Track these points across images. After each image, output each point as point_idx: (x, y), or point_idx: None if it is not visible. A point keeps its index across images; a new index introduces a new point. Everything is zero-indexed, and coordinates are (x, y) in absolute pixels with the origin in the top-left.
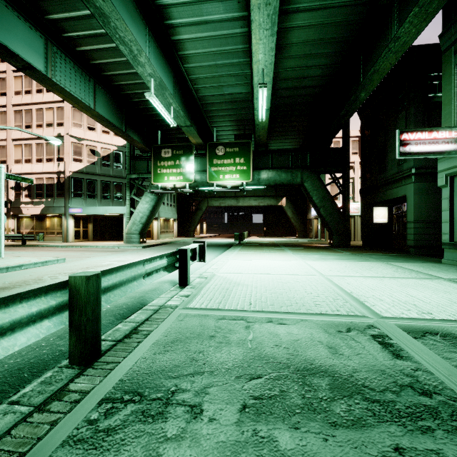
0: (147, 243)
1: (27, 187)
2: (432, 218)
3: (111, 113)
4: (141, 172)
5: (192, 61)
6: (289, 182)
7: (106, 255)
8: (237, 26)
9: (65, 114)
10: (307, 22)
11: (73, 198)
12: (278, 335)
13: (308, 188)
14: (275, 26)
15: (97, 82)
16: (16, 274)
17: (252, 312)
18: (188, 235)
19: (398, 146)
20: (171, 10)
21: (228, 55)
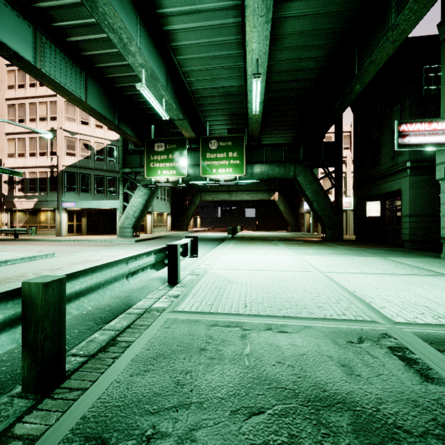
0: (140, 237)
1: (20, 181)
2: (427, 212)
3: (103, 107)
4: (134, 166)
5: (185, 53)
6: (282, 176)
7: (97, 250)
8: (230, 16)
9: (58, 108)
10: (302, 12)
11: (66, 192)
12: (280, 348)
13: (301, 182)
14: (270, 12)
15: (89, 74)
16: None
17: (248, 316)
18: (181, 229)
19: (397, 137)
20: None
21: (221, 46)
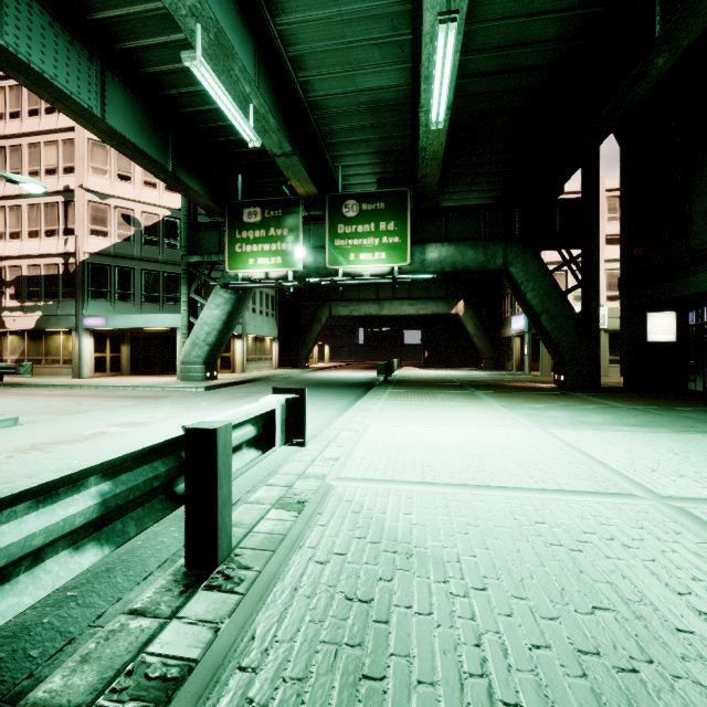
0: (218, 381)
1: (14, 281)
2: None
3: (140, 133)
4: (209, 252)
5: (291, 8)
6: (481, 266)
7: (116, 409)
8: None
9: (76, 151)
10: None
11: (91, 301)
12: None
13: (517, 277)
14: None
15: (109, 67)
16: None
17: None
18: (297, 366)
19: None
20: None
21: None
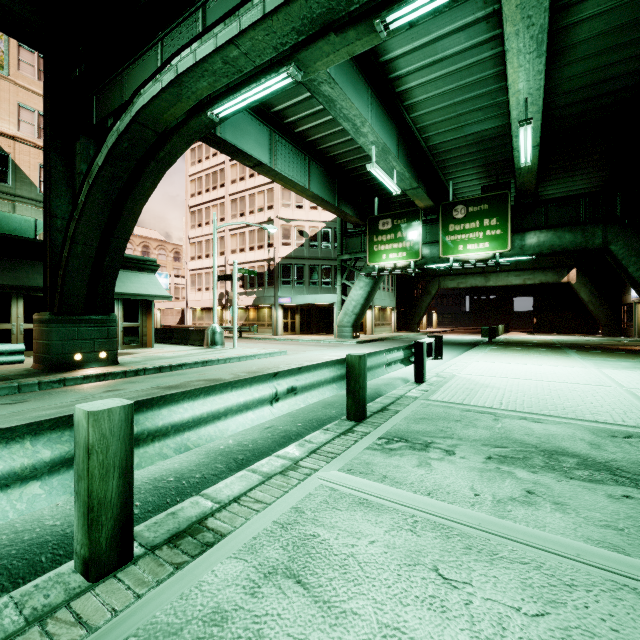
0: (361, 338)
1: (241, 277)
2: None
3: (324, 189)
4: (354, 251)
5: (421, 108)
6: (579, 246)
7: (322, 350)
8: (485, 50)
9: (275, 196)
10: (605, 6)
11: (282, 287)
12: (531, 429)
13: (617, 254)
14: (544, 44)
15: (311, 158)
16: (257, 362)
17: (502, 410)
18: (410, 330)
19: None
20: (398, 62)
21: (471, 87)
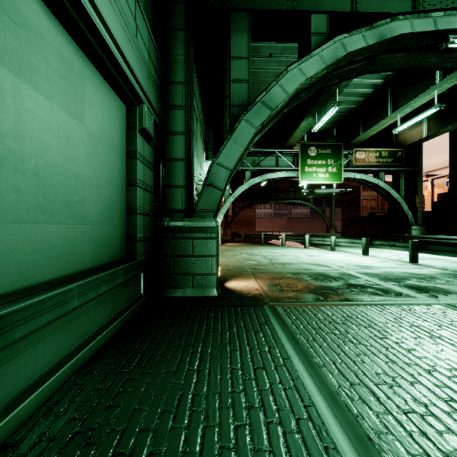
0: None
1: None
2: None
3: None
4: None
5: None
6: None
7: None
8: None
9: None
10: None
11: None
12: None
13: None
14: None
15: None
16: None
17: None
18: None
19: None
20: None
21: None
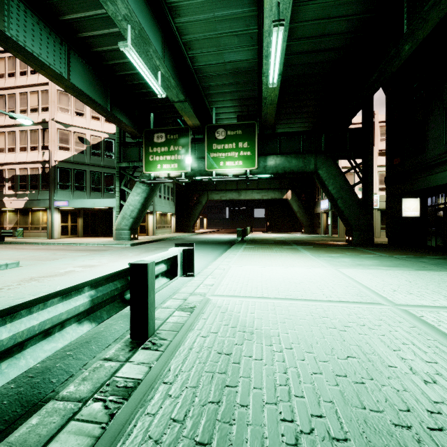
0: (138, 240)
1: (10, 178)
2: None
3: (91, 88)
4: (132, 160)
5: (184, 13)
6: (300, 169)
7: (78, 257)
8: None
9: (50, 98)
10: None
11: (59, 190)
12: None
13: (323, 176)
14: None
15: (72, 48)
16: None
17: None
18: (187, 231)
19: None
20: None
21: (229, 2)
